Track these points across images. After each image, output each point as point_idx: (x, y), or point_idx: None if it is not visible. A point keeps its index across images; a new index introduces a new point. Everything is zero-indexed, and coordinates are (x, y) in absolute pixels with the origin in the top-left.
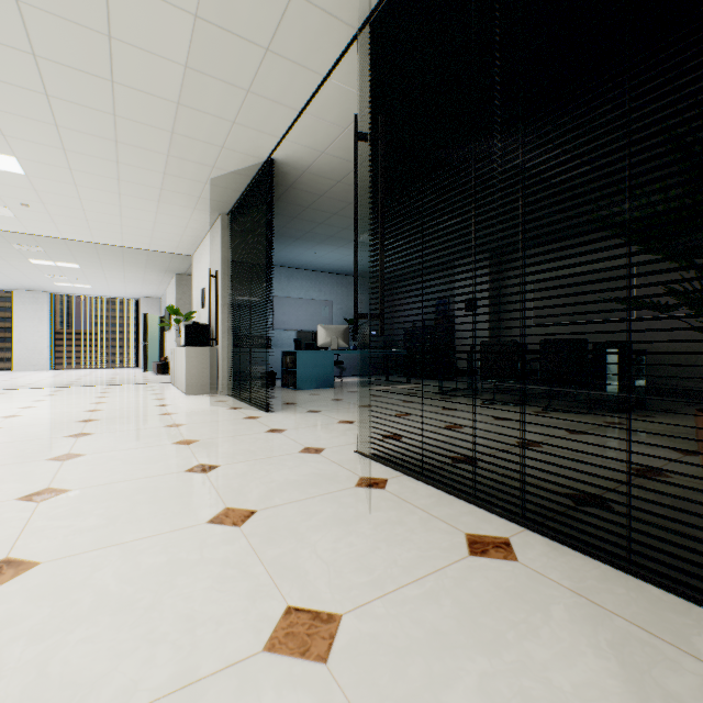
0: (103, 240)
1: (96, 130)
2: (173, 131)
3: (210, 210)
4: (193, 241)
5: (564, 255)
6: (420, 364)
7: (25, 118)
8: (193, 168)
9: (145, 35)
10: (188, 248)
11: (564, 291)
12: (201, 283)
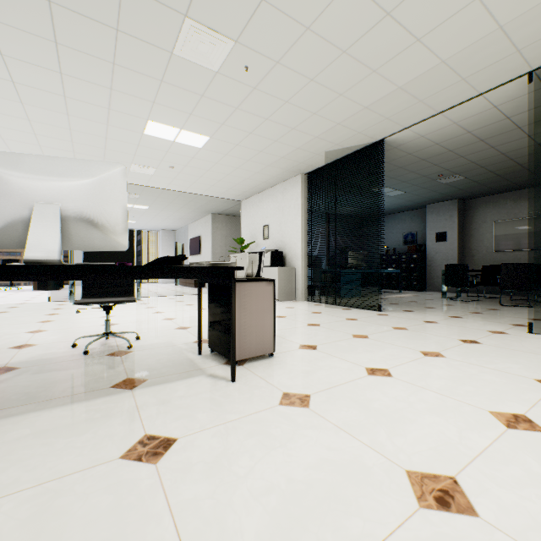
0: (192, 190)
1: (289, 122)
2: (339, 123)
3: (296, 171)
4: (256, 191)
5: (521, 202)
6: (395, 279)
7: (252, 114)
8: (322, 145)
9: (397, 71)
10: (245, 196)
11: (521, 228)
12: (260, 221)
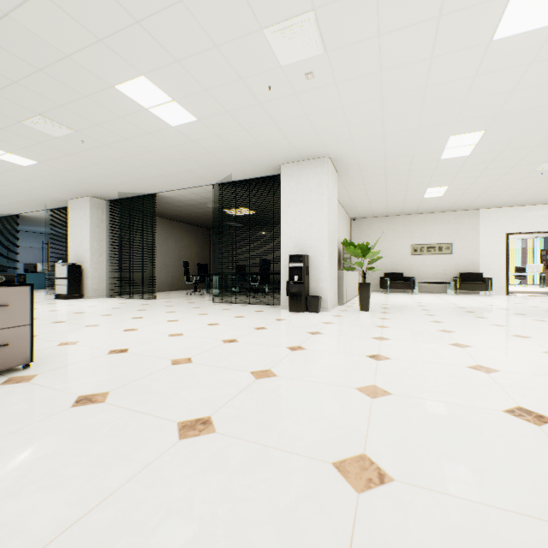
0: None
1: None
2: None
3: None
4: None
5: None
6: None
7: None
8: None
9: None
10: None
11: None
12: None
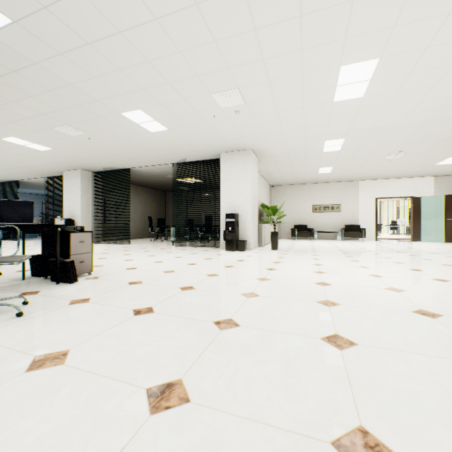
0: None
1: None
2: None
3: None
4: None
5: None
6: None
7: None
8: None
9: None
10: None
11: None
12: None
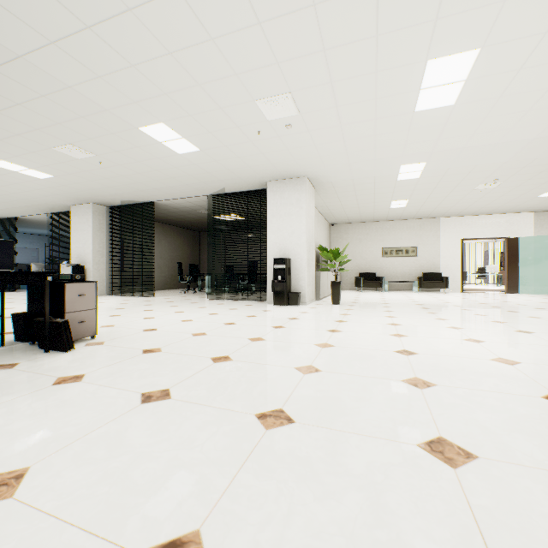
0: None
1: None
2: None
3: None
4: None
5: None
6: None
7: None
8: None
9: None
10: None
11: None
12: None
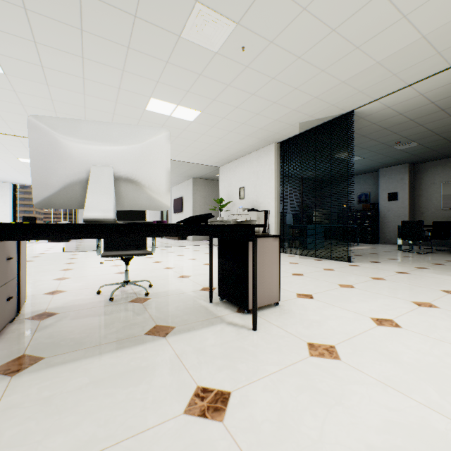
0: (179, 158)
1: (272, 96)
2: (316, 96)
3: (271, 140)
4: (233, 158)
5: None
6: (351, 233)
7: (241, 90)
8: (297, 117)
9: (378, 47)
10: (223, 162)
11: None
12: (236, 184)
